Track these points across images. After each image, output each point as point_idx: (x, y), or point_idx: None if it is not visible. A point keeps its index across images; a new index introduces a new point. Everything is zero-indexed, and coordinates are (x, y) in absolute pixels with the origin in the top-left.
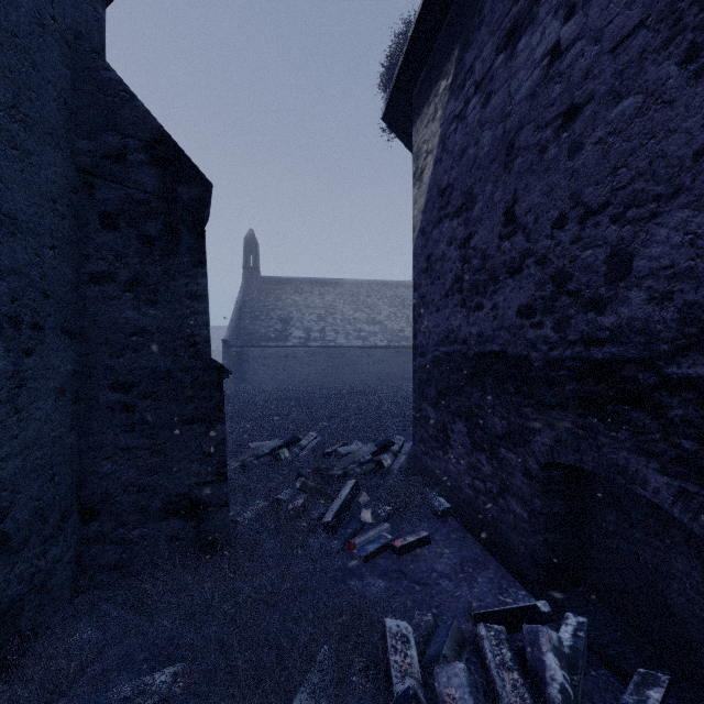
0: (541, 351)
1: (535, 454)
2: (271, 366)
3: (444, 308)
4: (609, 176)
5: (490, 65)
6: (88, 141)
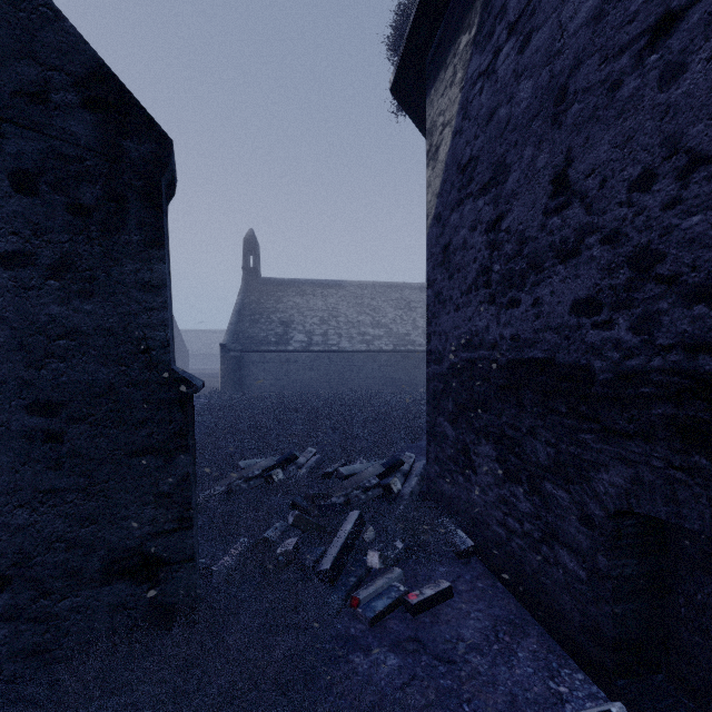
0: (610, 359)
1: (598, 497)
2: (271, 371)
3: (466, 306)
4: None
5: None
6: None
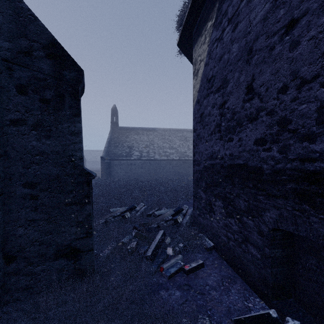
0: (270, 164)
1: (265, 223)
2: (123, 169)
3: (210, 141)
4: (320, 58)
5: (237, 7)
6: (8, 42)
